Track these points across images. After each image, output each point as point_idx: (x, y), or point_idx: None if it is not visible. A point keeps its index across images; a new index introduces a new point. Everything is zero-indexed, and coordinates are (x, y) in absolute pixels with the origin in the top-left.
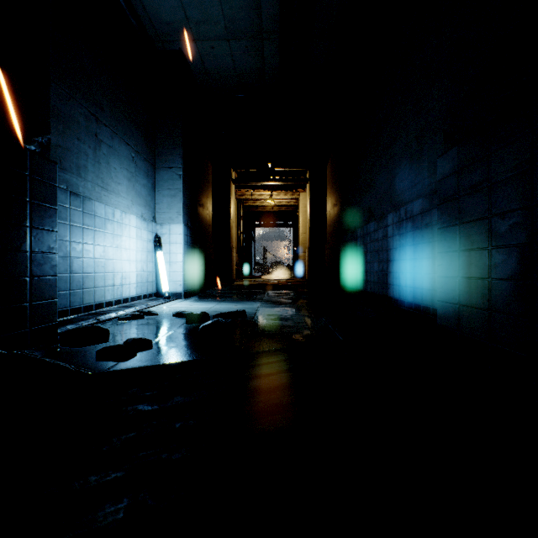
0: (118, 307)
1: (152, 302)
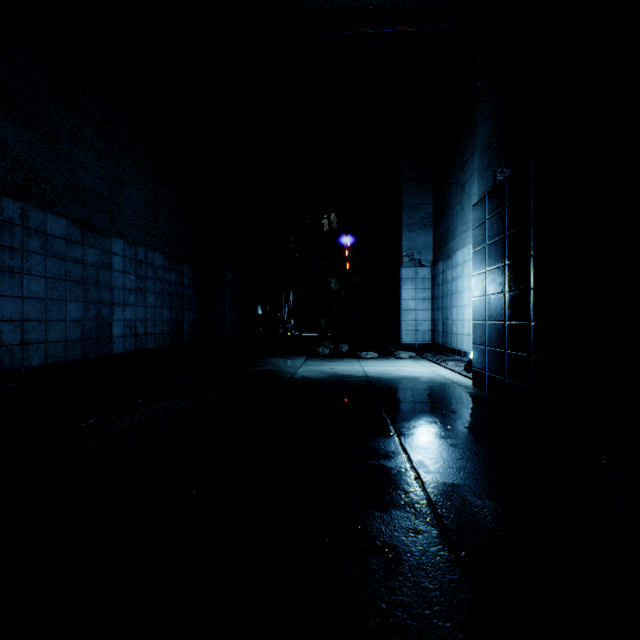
0: (461, 359)
1: (454, 363)
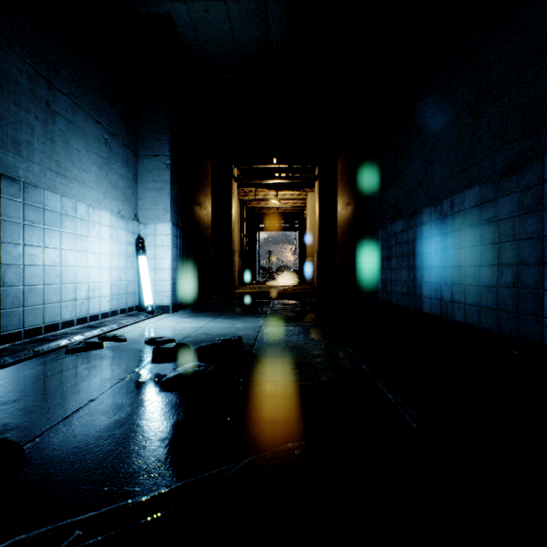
0: (81, 327)
1: (128, 319)
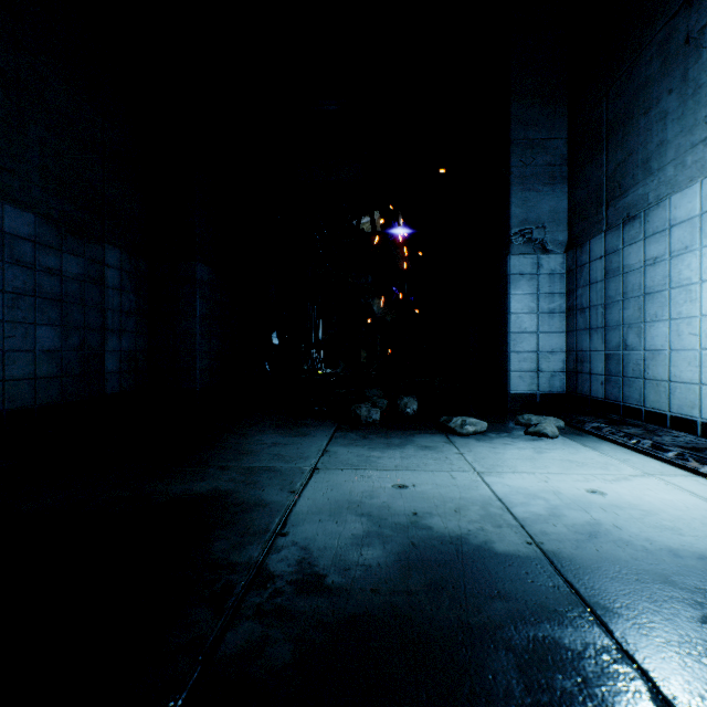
0: None
1: None
